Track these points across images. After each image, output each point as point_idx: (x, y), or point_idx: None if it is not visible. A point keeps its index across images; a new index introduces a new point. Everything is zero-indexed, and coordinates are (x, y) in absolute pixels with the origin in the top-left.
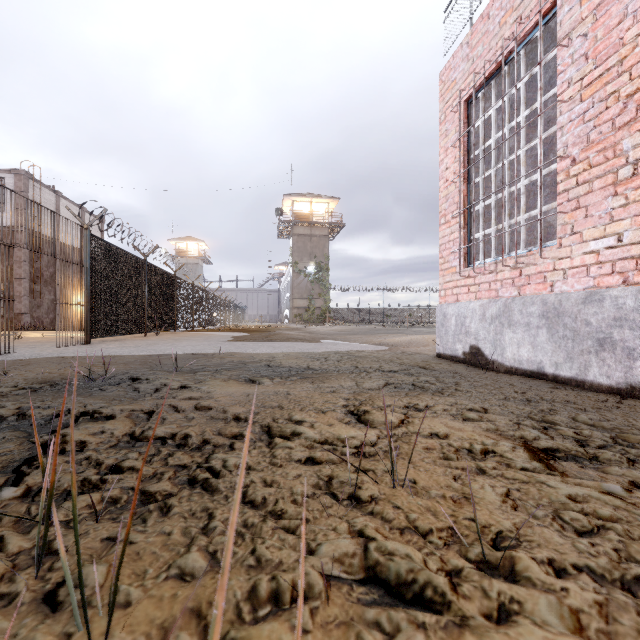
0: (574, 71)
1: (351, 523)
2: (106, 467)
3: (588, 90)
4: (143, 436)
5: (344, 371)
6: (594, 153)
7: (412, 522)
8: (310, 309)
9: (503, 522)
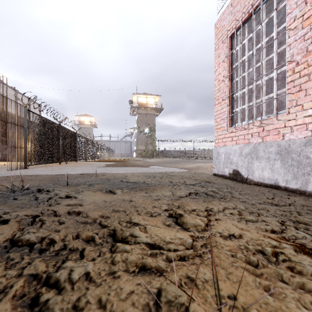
0: (298, 11)
1: None
2: None
3: (307, 21)
4: (19, 241)
5: (164, 184)
6: (311, 58)
7: None
8: (146, 150)
9: None
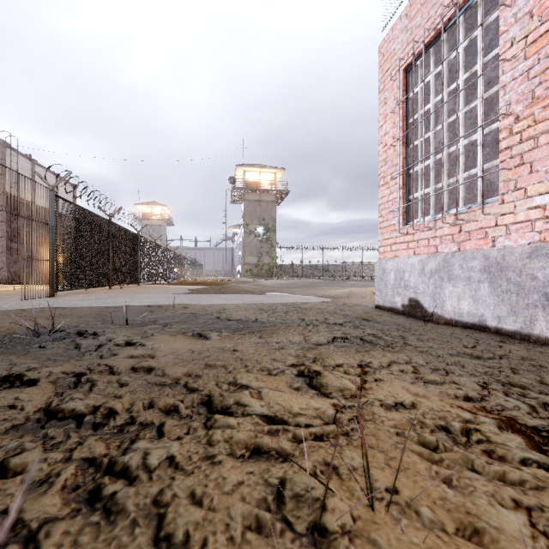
0: (518, 30)
1: None
2: None
3: (533, 47)
4: (59, 411)
5: (291, 324)
6: (540, 109)
7: None
8: (259, 265)
9: None
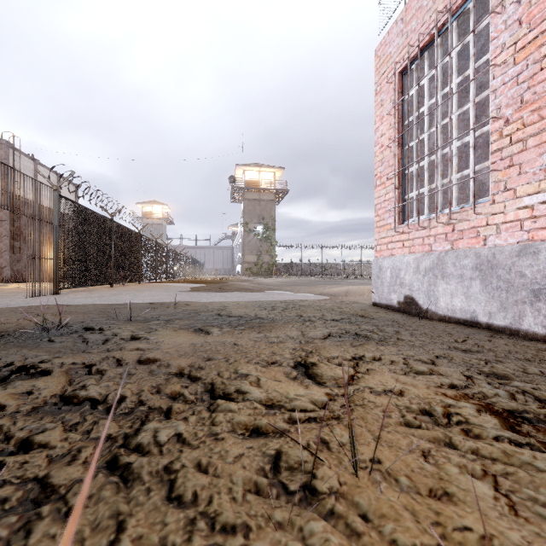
0: (507, 36)
1: (307, 540)
2: (15, 443)
3: (522, 53)
4: (74, 397)
5: (290, 320)
6: (528, 113)
7: (388, 537)
8: (259, 263)
9: (507, 536)
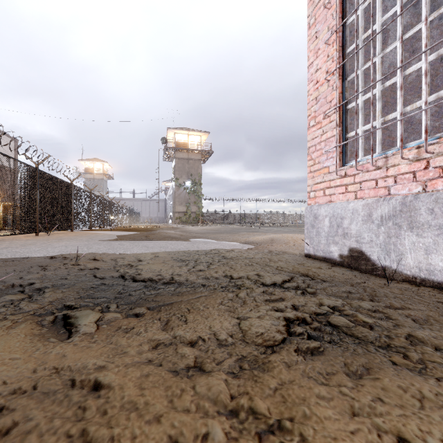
0: None
1: None
2: None
3: None
4: None
5: (217, 287)
6: None
7: None
8: (188, 213)
9: None
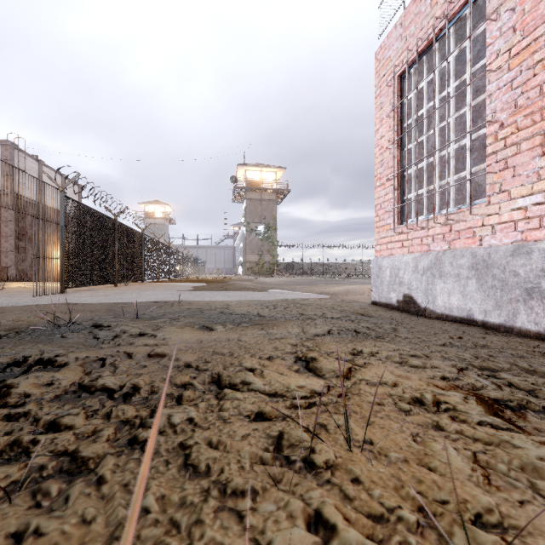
0: (502, 43)
1: (306, 501)
2: (43, 425)
3: (516, 59)
4: (91, 387)
5: (291, 318)
6: (522, 117)
7: (376, 499)
8: (260, 263)
9: (479, 498)
